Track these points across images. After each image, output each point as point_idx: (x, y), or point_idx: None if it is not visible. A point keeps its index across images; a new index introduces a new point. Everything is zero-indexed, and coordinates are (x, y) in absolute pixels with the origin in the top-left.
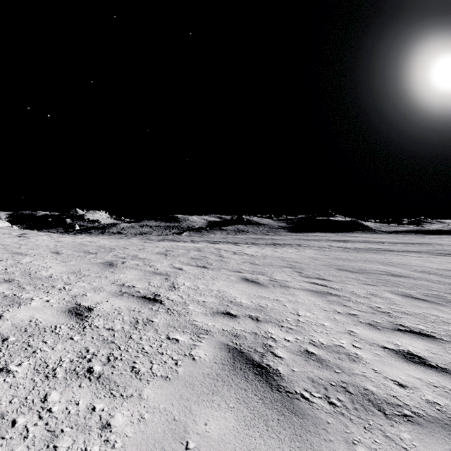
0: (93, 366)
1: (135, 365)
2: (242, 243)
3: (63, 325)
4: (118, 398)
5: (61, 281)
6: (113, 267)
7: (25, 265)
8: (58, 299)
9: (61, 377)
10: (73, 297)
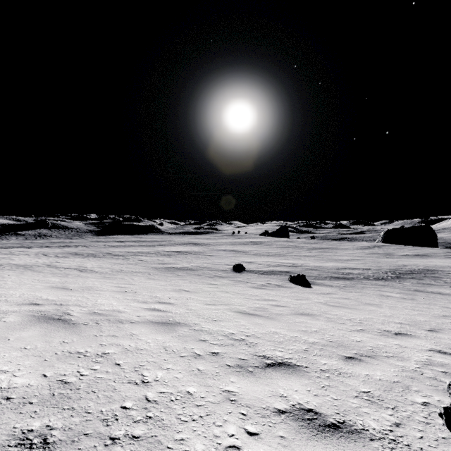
0: None
1: None
2: (37, 247)
3: None
4: None
5: None
6: None
7: None
8: None
9: None
10: None
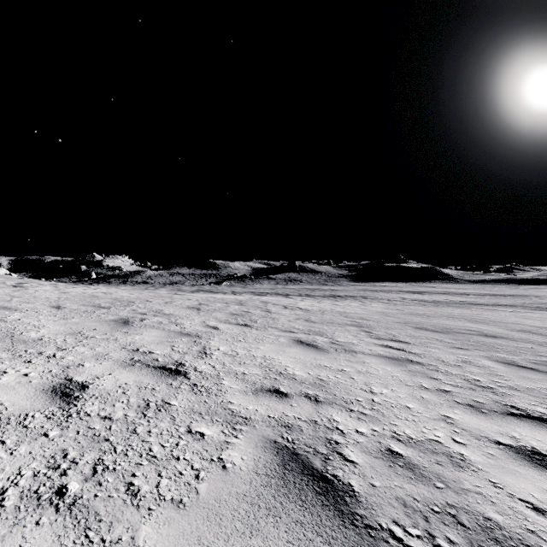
0: (67, 484)
1: (134, 480)
2: (295, 295)
3: (38, 412)
4: (96, 546)
5: (53, 345)
6: (127, 326)
7: (10, 323)
8: (41, 371)
9: (11, 506)
10: (64, 369)
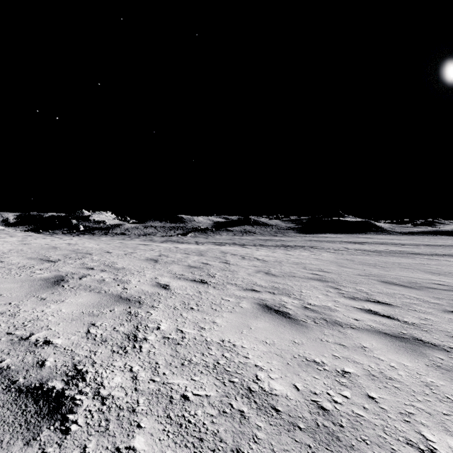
0: None
1: None
2: (250, 245)
3: None
4: None
5: None
6: (54, 287)
7: None
8: None
9: None
10: None
